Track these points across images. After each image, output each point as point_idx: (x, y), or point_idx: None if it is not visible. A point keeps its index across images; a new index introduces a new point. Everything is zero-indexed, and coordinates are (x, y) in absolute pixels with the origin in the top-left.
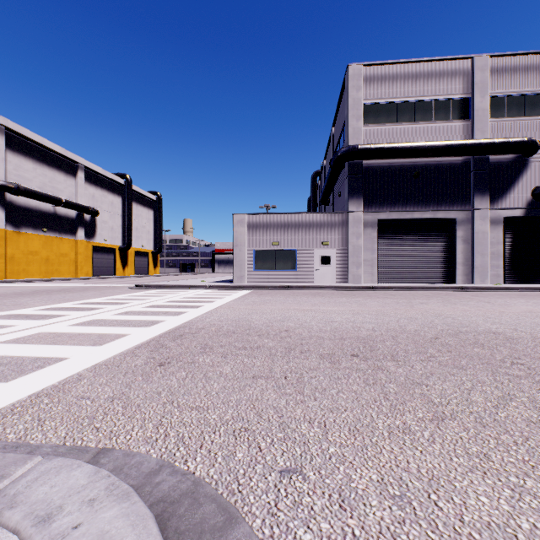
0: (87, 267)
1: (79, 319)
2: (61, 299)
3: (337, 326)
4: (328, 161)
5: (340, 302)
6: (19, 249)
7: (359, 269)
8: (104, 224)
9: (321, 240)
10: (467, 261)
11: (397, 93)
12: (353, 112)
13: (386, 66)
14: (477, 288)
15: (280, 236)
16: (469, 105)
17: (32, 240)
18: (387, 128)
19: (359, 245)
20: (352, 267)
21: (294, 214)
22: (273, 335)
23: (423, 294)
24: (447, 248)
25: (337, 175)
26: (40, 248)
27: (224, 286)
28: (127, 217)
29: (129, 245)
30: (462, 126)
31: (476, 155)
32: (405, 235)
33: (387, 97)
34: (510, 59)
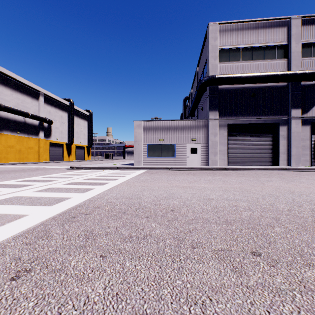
0: (45, 155)
1: (2, 196)
2: (11, 177)
3: (216, 205)
4: (194, 89)
5: (208, 180)
6: (1, 144)
7: (215, 156)
8: (56, 129)
9: (191, 137)
10: (287, 151)
11: (241, 41)
12: (211, 54)
13: (233, 24)
14: (296, 169)
15: (164, 135)
16: (288, 49)
17: (10, 139)
18: (234, 65)
19: (216, 140)
20: (211, 155)
21: (173, 121)
22: (161, 216)
23: (261, 173)
24: (273, 143)
25: (201, 96)
26: (15, 143)
27: (127, 167)
28: (71, 125)
29: (72, 142)
30: (283, 63)
31: (293, 81)
32: (246, 134)
33: (234, 44)
34: (314, 19)
